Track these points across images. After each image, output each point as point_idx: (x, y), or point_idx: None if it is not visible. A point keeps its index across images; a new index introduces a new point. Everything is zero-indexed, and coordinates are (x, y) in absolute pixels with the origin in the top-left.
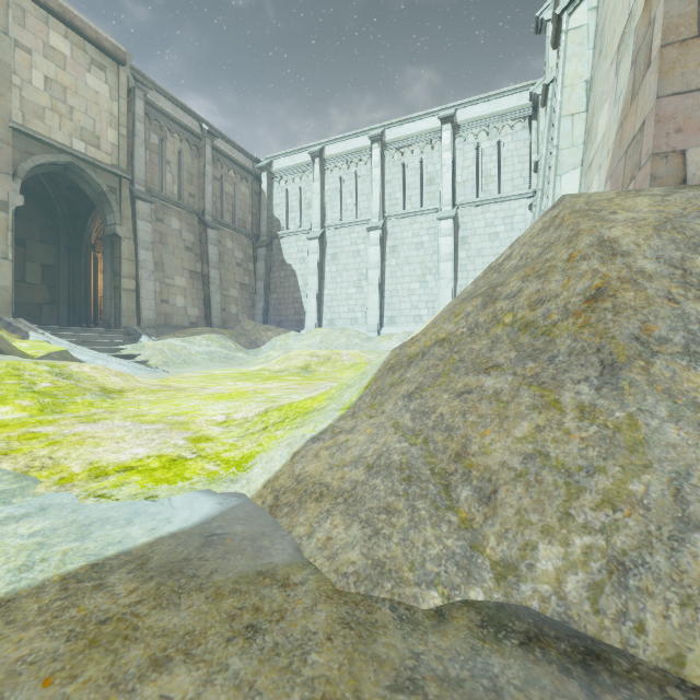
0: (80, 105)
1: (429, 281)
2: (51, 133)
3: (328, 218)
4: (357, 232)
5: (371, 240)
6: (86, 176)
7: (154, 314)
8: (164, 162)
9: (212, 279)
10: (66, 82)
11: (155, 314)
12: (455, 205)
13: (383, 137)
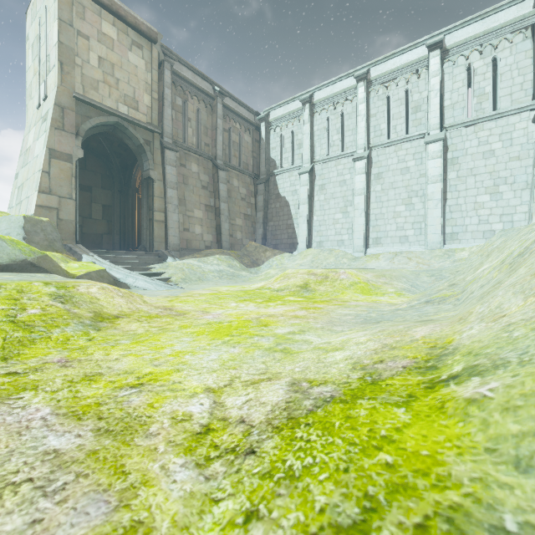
0: (124, 77)
1: (415, 203)
2: (103, 101)
3: (317, 154)
4: (343, 164)
5: (356, 169)
6: (129, 133)
7: (178, 240)
8: (186, 119)
9: (222, 211)
10: (113, 60)
11: (179, 240)
12: (443, 128)
13: (368, 75)
